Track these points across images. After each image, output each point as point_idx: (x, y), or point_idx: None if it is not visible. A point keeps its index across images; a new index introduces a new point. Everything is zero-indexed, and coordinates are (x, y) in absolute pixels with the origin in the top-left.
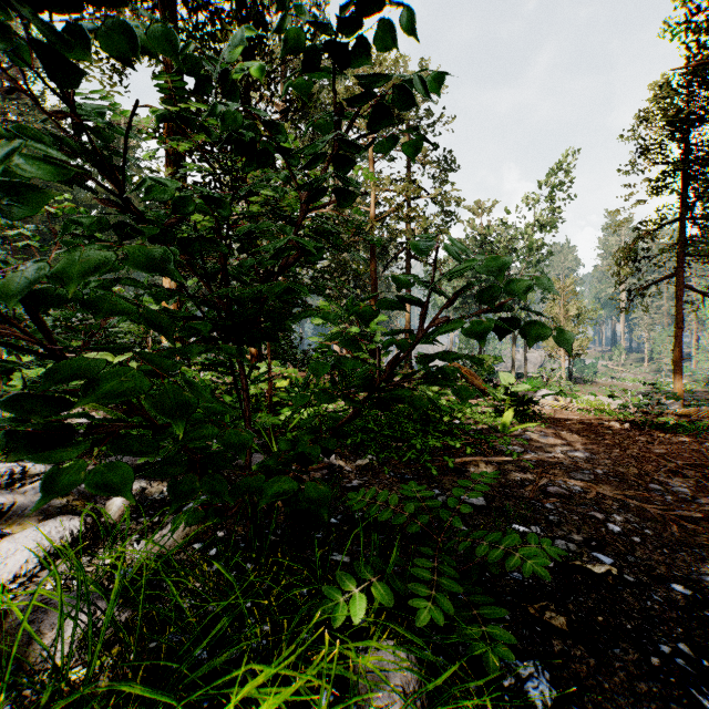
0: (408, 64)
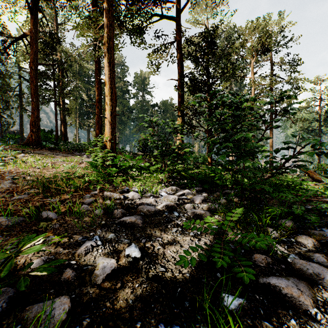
0: (271, 17)
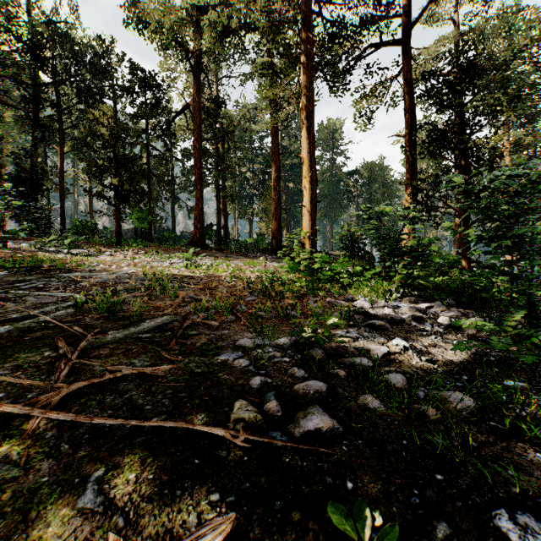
0: None
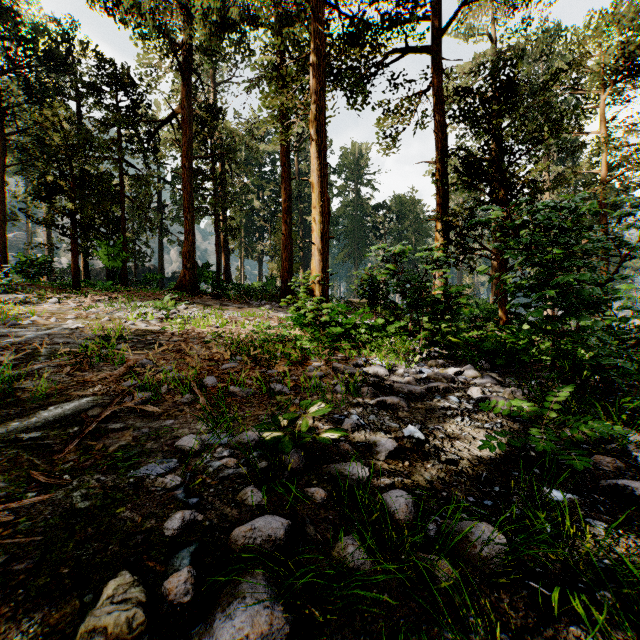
0: None
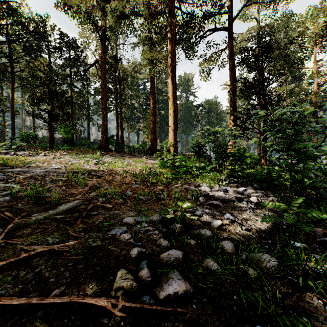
0: None
